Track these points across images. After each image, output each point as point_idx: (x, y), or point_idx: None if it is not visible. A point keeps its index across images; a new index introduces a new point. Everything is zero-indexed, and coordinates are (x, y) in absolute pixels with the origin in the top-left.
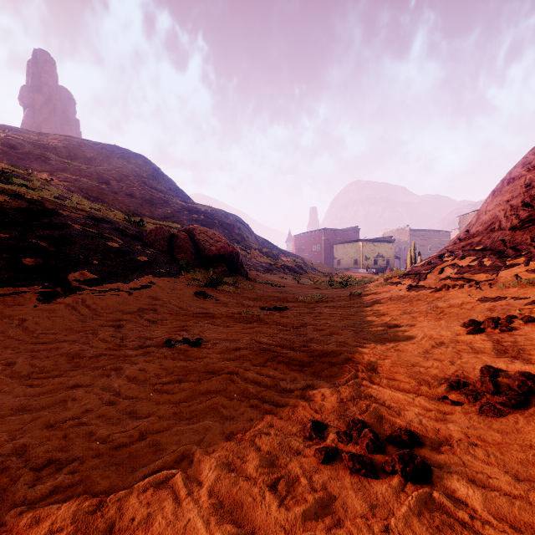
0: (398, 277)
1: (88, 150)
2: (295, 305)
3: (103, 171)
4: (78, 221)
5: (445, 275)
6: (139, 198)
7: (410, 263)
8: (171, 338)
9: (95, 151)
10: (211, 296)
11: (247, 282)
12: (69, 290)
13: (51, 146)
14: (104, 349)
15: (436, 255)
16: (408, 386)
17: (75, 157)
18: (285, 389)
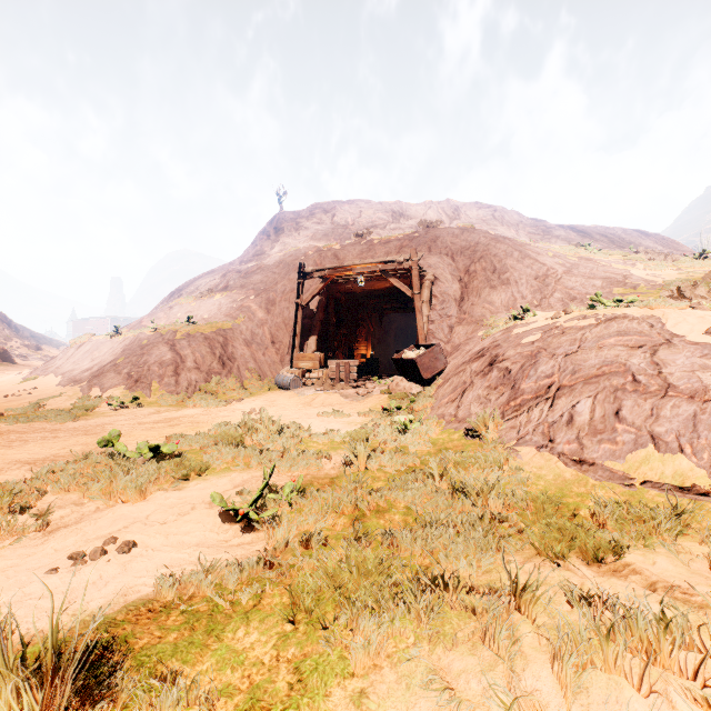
0: None
1: None
2: None
3: None
4: None
5: None
6: None
7: None
8: None
9: None
10: None
11: (14, 365)
12: None
13: None
14: None
15: None
16: None
17: None
18: None
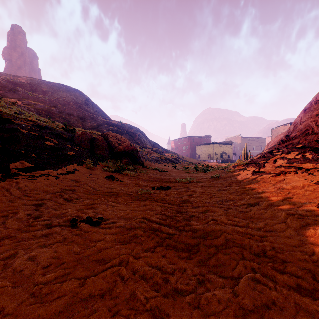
0: (242, 165)
1: (44, 86)
2: (175, 185)
3: (53, 99)
4: (26, 127)
5: (279, 164)
6: (75, 116)
7: (244, 157)
8: (78, 216)
9: (49, 87)
10: (117, 179)
11: (143, 168)
12: (8, 176)
13: (20, 83)
14: (14, 229)
15: (267, 151)
16: (306, 284)
17: (36, 90)
18: (176, 289)
